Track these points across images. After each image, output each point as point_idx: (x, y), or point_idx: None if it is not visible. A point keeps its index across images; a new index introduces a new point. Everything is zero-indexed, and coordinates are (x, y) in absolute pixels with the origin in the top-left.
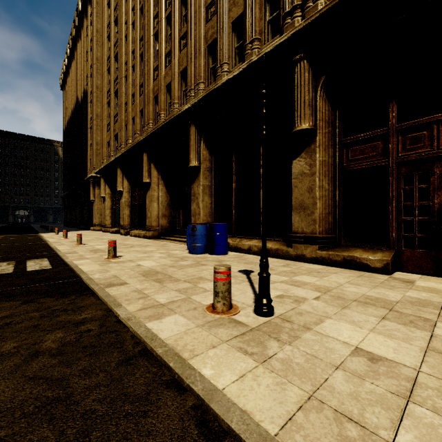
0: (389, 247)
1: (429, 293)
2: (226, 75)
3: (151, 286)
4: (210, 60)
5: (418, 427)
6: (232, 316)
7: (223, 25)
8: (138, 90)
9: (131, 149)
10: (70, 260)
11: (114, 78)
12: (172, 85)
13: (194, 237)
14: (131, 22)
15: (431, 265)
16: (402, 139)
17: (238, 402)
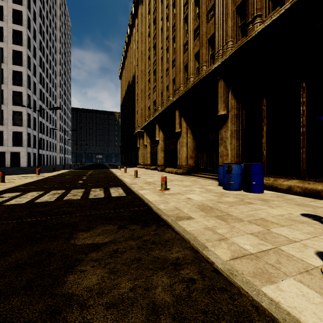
0: None
1: None
2: (259, 25)
3: (218, 224)
4: (239, 19)
5: None
6: None
7: None
8: (171, 64)
9: (166, 109)
10: (136, 190)
11: (153, 61)
12: (200, 52)
13: (229, 175)
14: (165, 17)
15: None
16: None
17: None
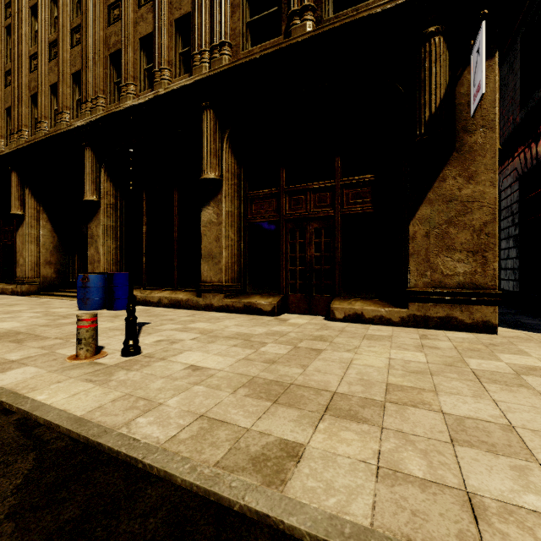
0: (280, 293)
1: (289, 326)
2: (133, 98)
3: (3, 347)
4: (114, 73)
5: (187, 394)
6: (95, 360)
7: (129, 38)
8: (2, 77)
9: None
10: None
11: None
12: (59, 88)
13: (86, 289)
14: None
15: (306, 306)
16: (289, 199)
17: (61, 407)
